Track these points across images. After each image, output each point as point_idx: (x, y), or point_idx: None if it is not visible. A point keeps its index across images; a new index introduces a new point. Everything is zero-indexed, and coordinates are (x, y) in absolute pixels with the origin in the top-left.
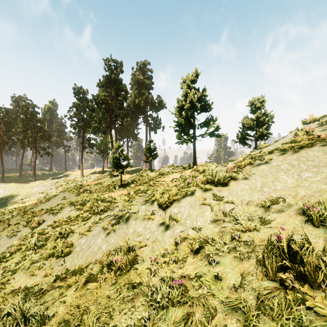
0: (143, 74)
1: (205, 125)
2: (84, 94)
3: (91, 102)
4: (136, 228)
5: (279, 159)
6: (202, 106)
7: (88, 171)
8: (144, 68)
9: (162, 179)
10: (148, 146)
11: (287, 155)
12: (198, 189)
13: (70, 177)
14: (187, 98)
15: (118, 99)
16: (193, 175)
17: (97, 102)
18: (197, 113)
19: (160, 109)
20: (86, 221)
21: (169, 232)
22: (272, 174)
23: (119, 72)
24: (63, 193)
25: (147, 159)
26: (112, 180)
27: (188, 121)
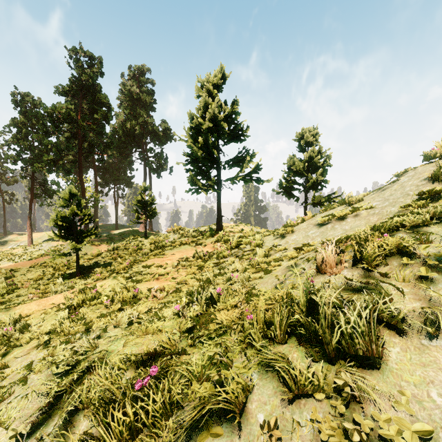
0: (139, 86)
1: (236, 163)
2: (32, 106)
3: (42, 118)
4: None
5: None
6: (232, 131)
7: (45, 235)
8: (142, 77)
9: (159, 259)
10: (141, 196)
11: None
12: (257, 376)
13: (8, 246)
14: (207, 113)
15: (94, 118)
16: (219, 254)
17: (54, 119)
18: (224, 143)
19: (166, 142)
20: None
21: None
22: None
23: (96, 73)
24: None
25: (138, 219)
26: (68, 257)
27: (208, 154)
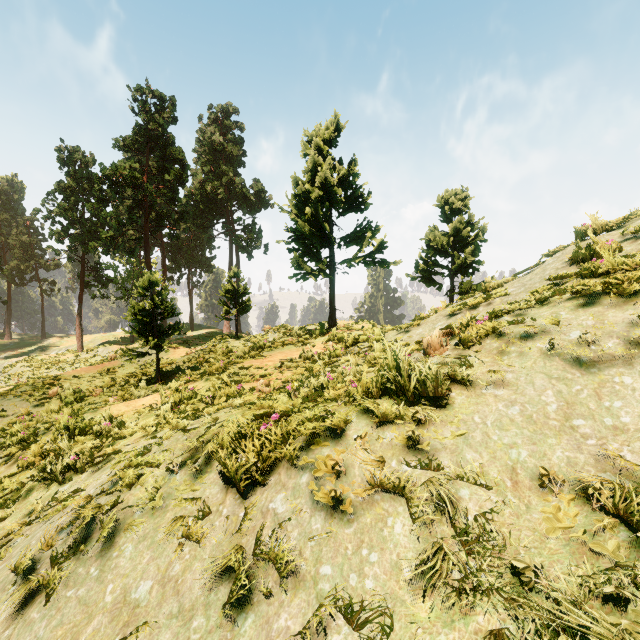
0: (223, 133)
1: (354, 240)
2: (83, 165)
3: (99, 181)
4: (130, 583)
5: (583, 319)
6: (349, 197)
7: (97, 338)
8: (226, 120)
9: (258, 361)
10: (230, 283)
11: (604, 309)
12: (355, 417)
13: (51, 352)
14: (317, 177)
15: (165, 179)
16: (331, 353)
17: (114, 183)
18: (339, 214)
19: (259, 209)
20: (9, 507)
21: (250, 623)
22: (583, 371)
23: (168, 120)
24: (1, 400)
25: (226, 313)
26: (140, 362)
27: (318, 229)
